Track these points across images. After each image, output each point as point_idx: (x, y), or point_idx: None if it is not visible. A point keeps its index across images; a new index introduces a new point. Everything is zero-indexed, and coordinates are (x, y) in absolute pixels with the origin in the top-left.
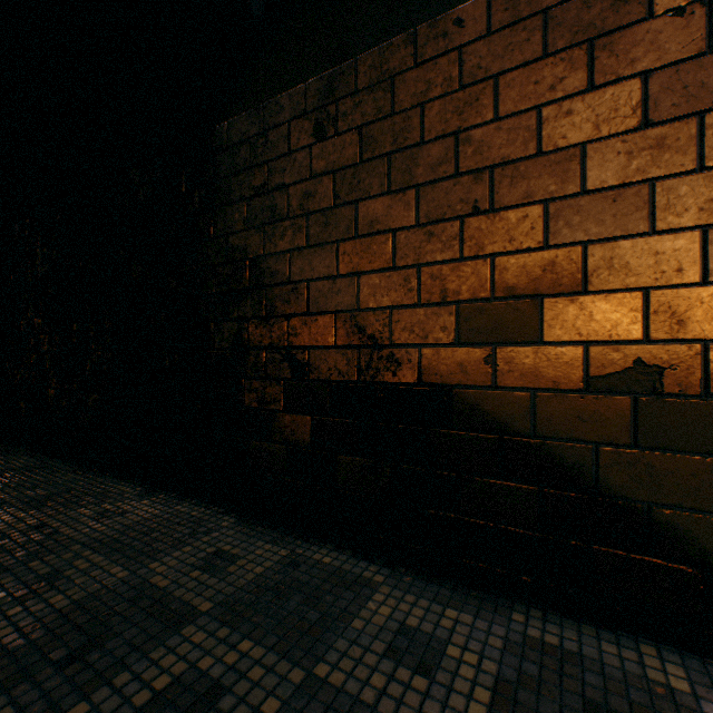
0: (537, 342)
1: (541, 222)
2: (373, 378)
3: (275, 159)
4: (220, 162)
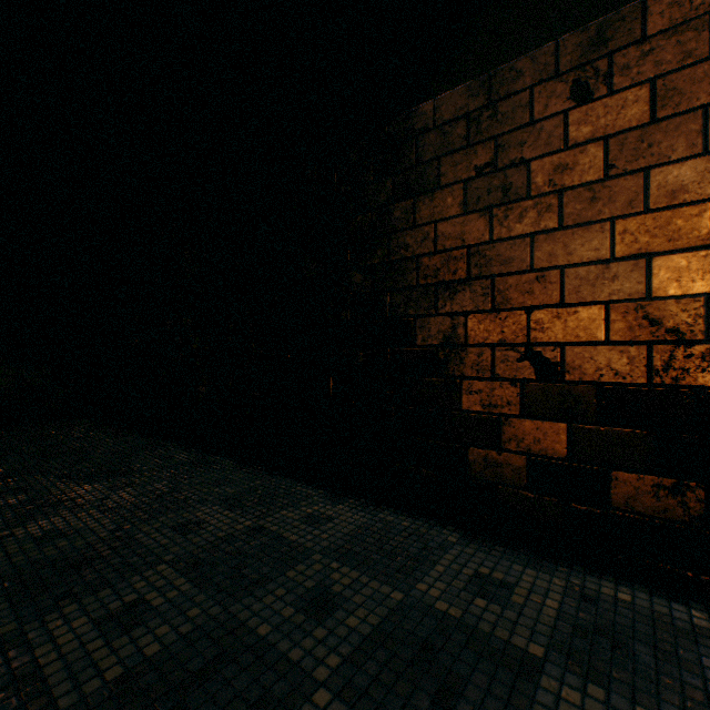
0: None
1: None
2: (675, 380)
3: (508, 133)
4: (423, 144)
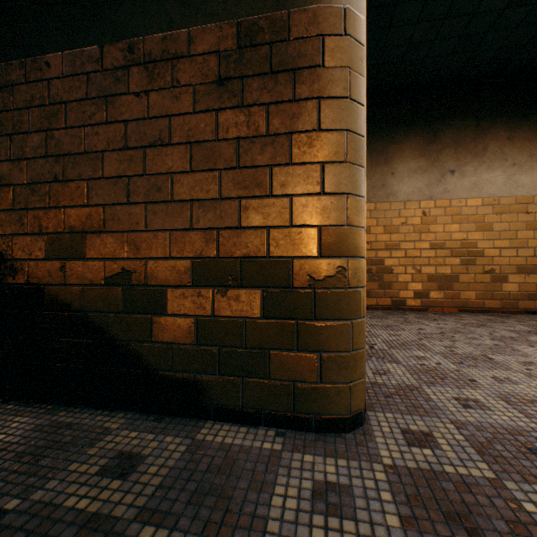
0: (85, 258)
1: (86, 191)
2: (2, 281)
3: None
4: None
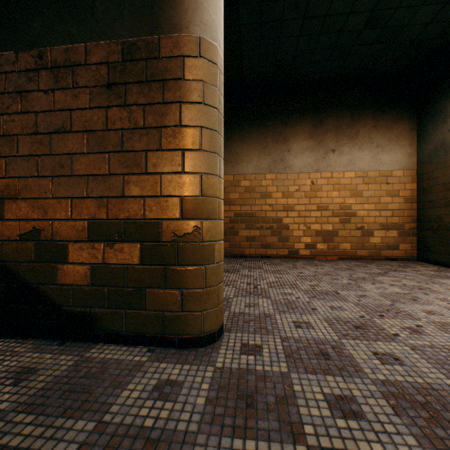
0: (3, 219)
1: (5, 166)
2: None
3: None
4: None
